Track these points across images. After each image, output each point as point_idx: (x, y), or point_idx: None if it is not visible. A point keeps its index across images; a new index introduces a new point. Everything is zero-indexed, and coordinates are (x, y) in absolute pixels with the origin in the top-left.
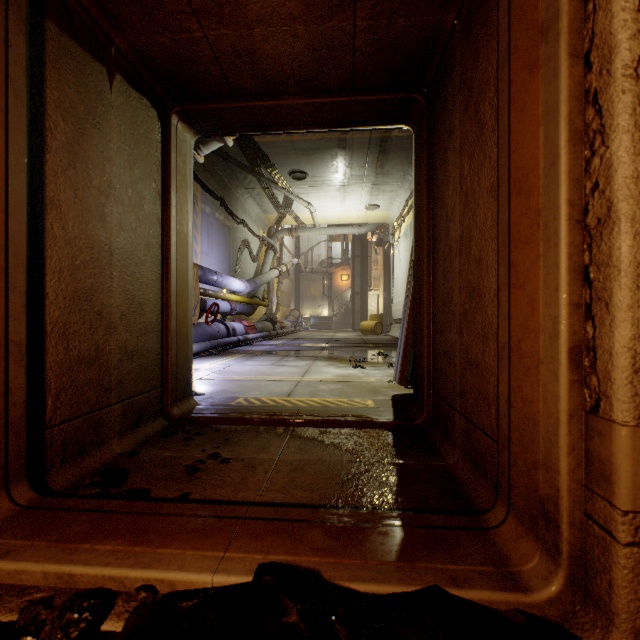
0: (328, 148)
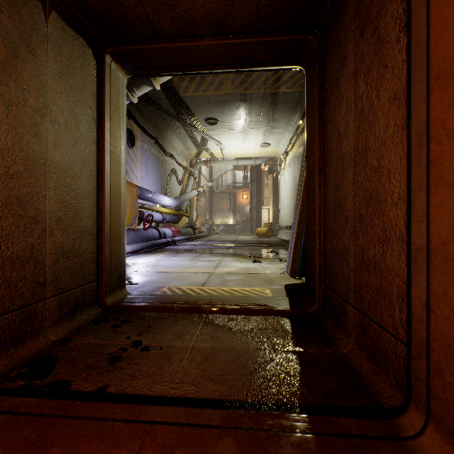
0: (233, 101)
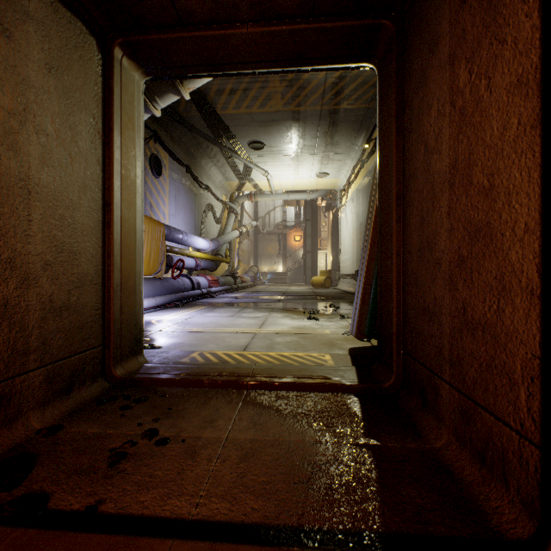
0: (283, 120)
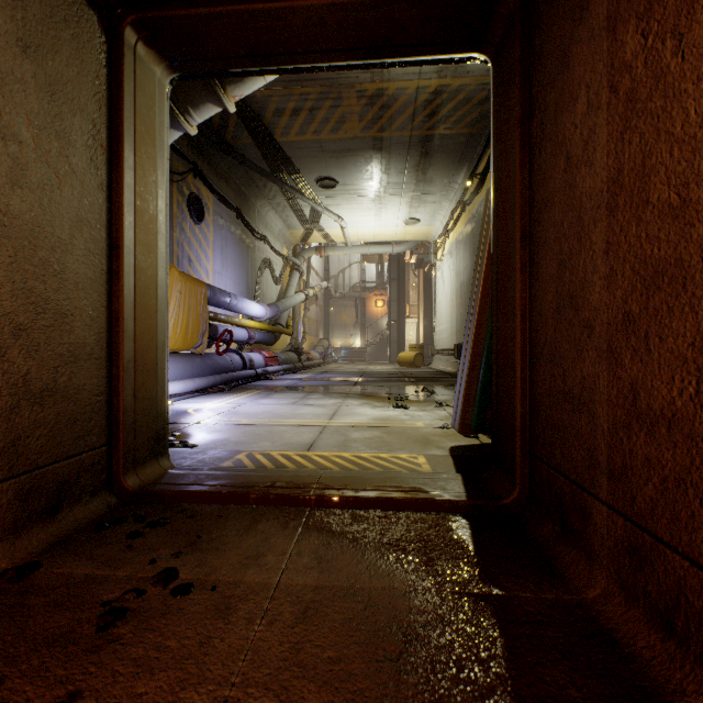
0: (361, 149)
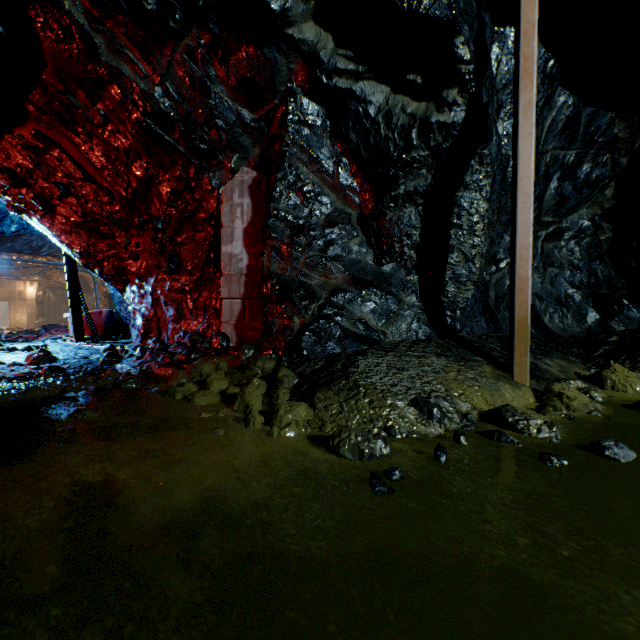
0: None
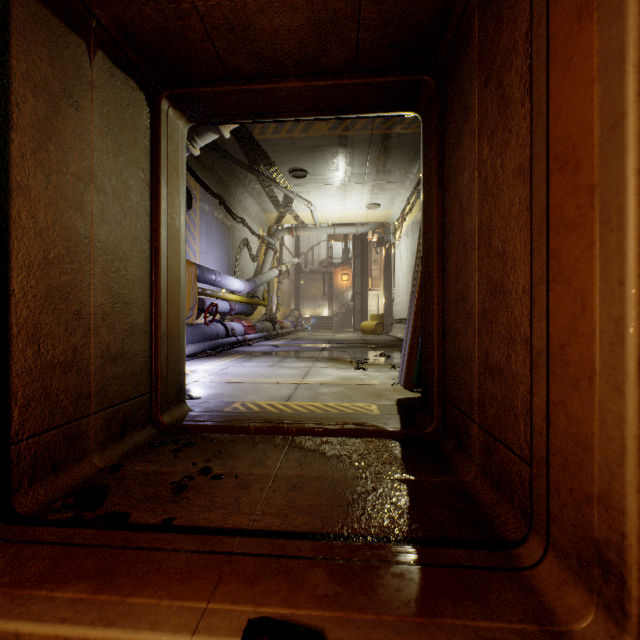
0: (329, 146)
